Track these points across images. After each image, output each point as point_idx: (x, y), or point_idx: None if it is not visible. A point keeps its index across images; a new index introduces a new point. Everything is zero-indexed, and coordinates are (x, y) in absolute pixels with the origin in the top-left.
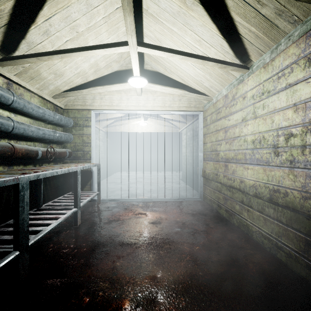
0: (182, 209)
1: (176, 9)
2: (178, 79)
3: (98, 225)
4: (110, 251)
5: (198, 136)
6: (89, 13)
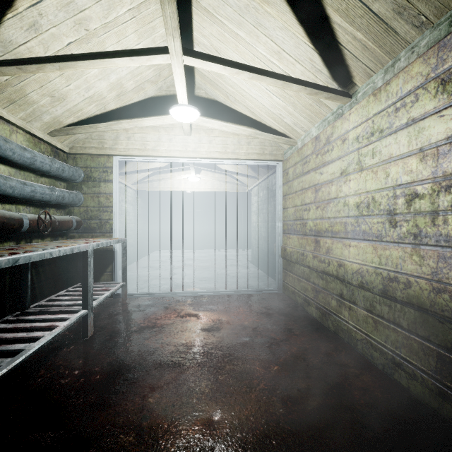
0: (253, 307)
1: (244, 1)
2: (245, 112)
3: (122, 335)
4: (139, 379)
5: (274, 198)
6: (106, 1)
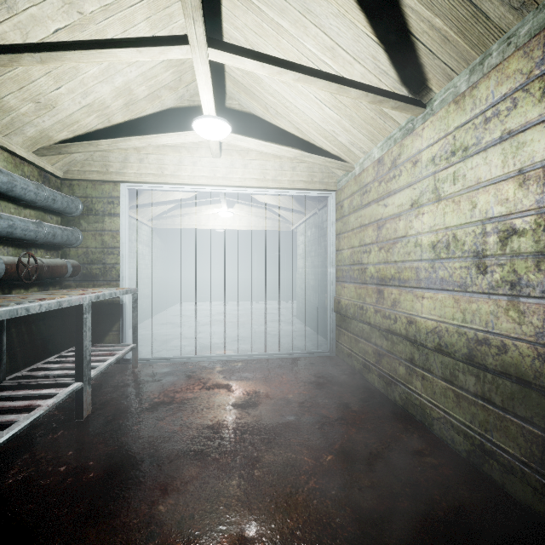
0: (299, 374)
1: None
2: (290, 129)
3: (129, 415)
4: (147, 477)
5: (325, 238)
6: None
